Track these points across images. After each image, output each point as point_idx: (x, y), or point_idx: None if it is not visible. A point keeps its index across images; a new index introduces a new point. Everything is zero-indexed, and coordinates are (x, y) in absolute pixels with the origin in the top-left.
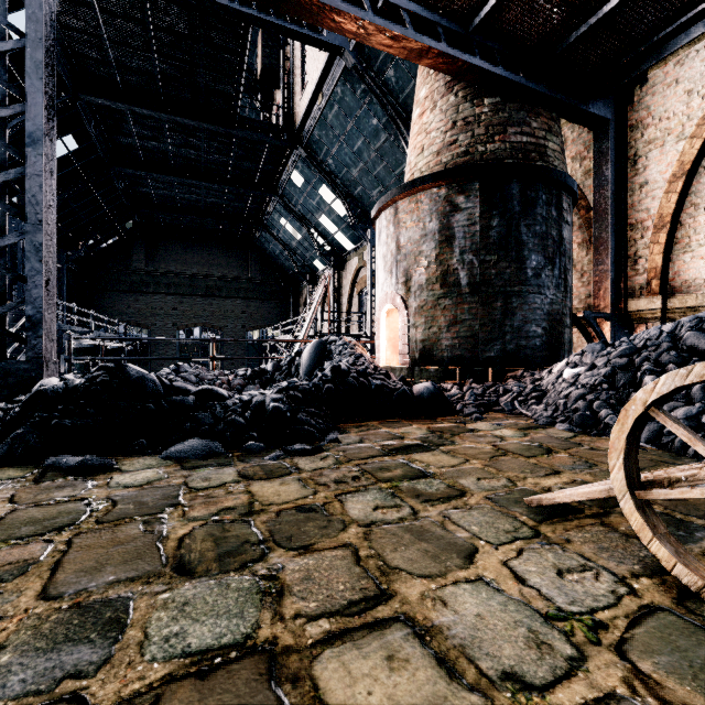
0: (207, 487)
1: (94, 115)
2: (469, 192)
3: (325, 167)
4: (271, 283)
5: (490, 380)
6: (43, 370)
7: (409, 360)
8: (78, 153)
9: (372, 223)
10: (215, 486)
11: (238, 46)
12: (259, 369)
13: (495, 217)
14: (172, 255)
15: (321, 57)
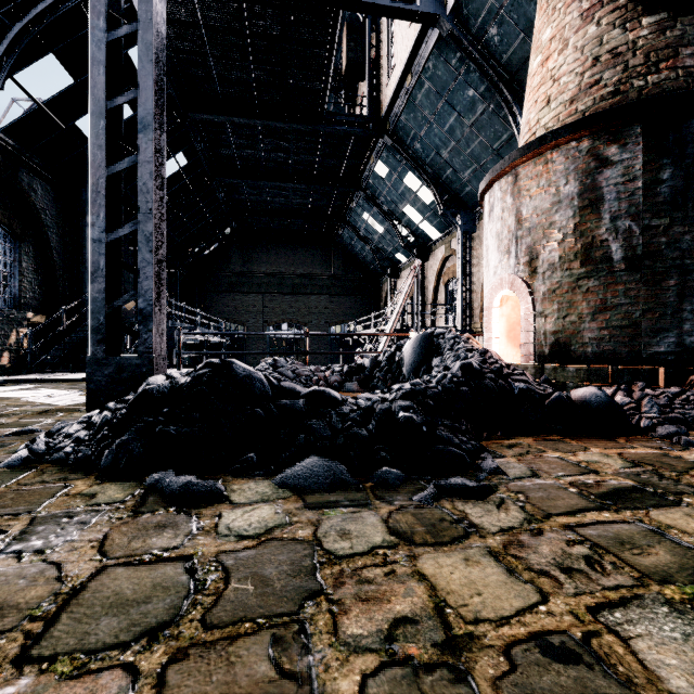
0: (351, 553)
1: (199, 131)
2: (626, 139)
3: (411, 153)
4: (352, 279)
5: (661, 384)
6: (153, 366)
7: (534, 356)
8: (187, 168)
9: (480, 198)
10: (362, 552)
11: (327, 38)
12: (355, 365)
13: (665, 167)
14: (263, 256)
15: (410, 34)
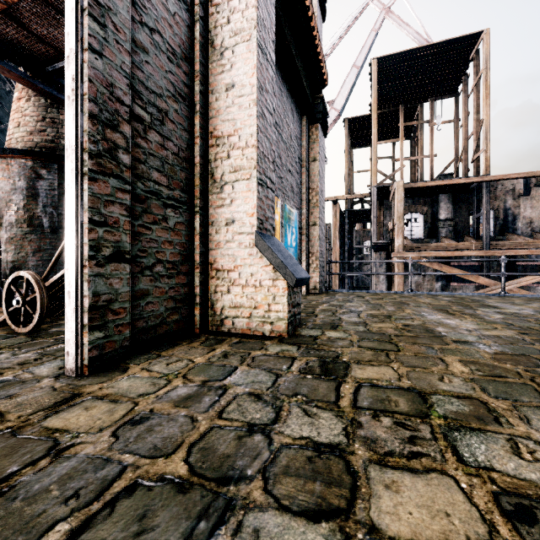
0: None
1: None
2: (51, 169)
3: None
4: None
5: None
6: None
7: (1, 275)
8: None
9: None
10: None
11: None
12: None
13: None
14: None
15: None
